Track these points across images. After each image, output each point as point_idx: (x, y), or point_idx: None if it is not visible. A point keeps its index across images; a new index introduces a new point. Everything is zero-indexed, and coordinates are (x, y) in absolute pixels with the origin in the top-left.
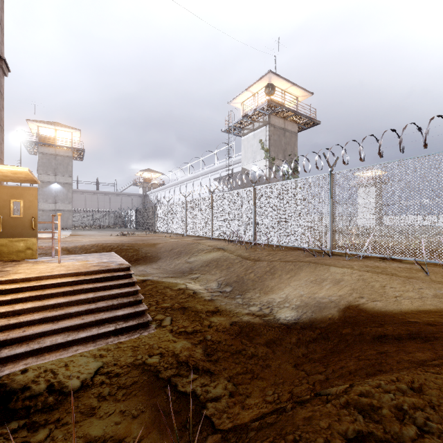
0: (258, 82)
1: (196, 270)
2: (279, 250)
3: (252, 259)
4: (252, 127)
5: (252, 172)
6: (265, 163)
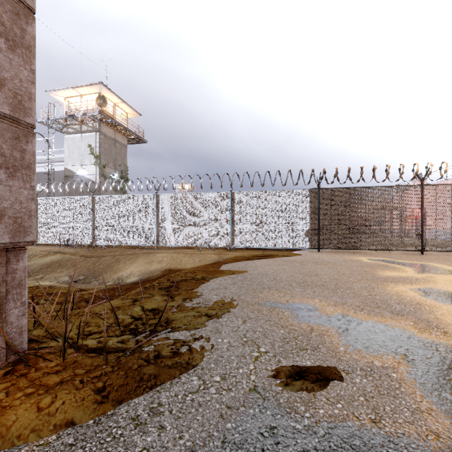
0: (88, 87)
1: (36, 273)
2: (118, 249)
3: (96, 257)
4: (79, 128)
5: (80, 175)
6: (95, 169)
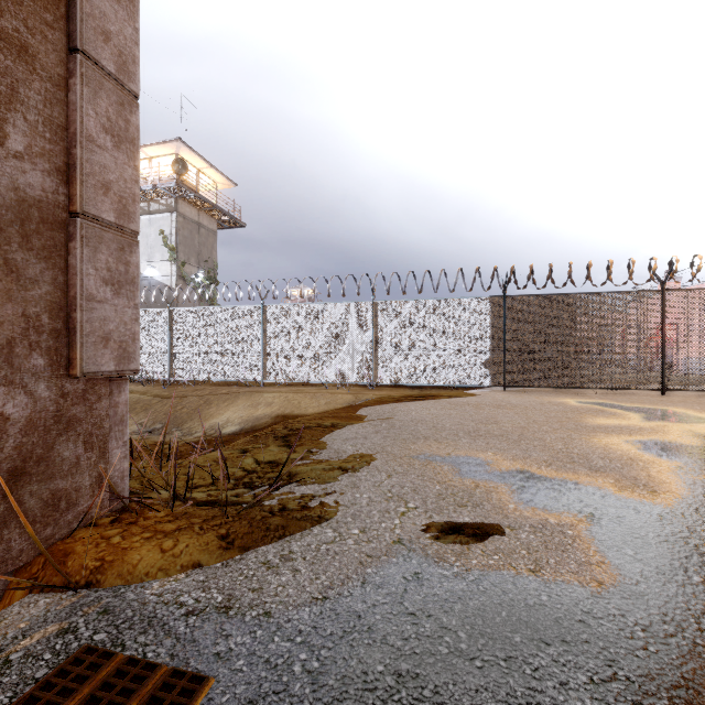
0: (159, 146)
1: None
2: (207, 386)
3: (176, 398)
4: (146, 207)
5: (148, 276)
6: (170, 267)
